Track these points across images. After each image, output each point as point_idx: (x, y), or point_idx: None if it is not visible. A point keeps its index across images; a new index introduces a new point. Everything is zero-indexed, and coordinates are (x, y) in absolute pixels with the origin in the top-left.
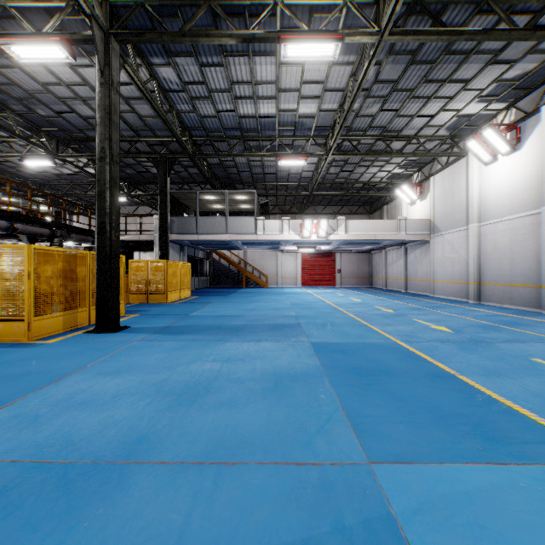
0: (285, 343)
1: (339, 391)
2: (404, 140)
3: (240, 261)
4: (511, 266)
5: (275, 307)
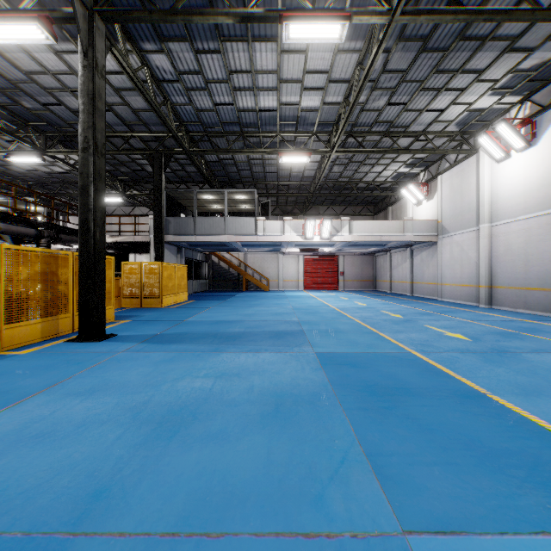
0: (287, 354)
1: (353, 417)
2: (412, 137)
3: (240, 264)
4: (525, 268)
5: (276, 312)
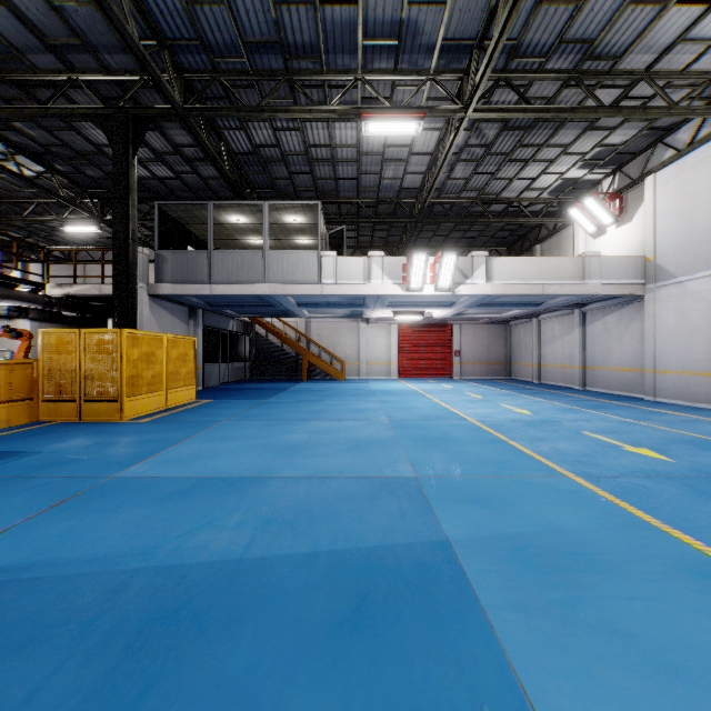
0: None
1: None
2: (618, 88)
3: (300, 338)
4: None
5: (356, 439)
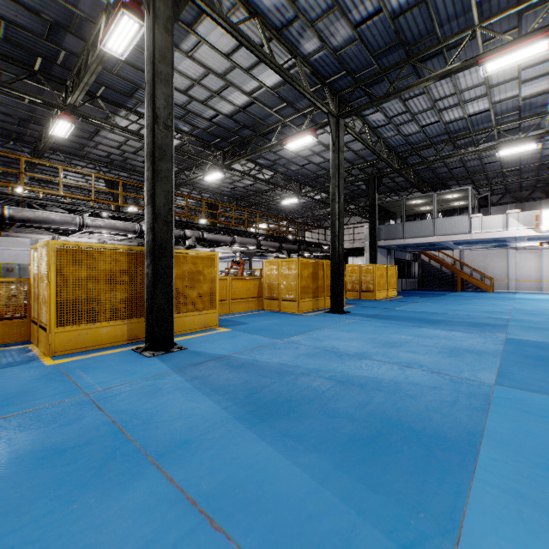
0: (477, 335)
1: (504, 362)
2: None
3: (454, 262)
4: None
5: (487, 310)
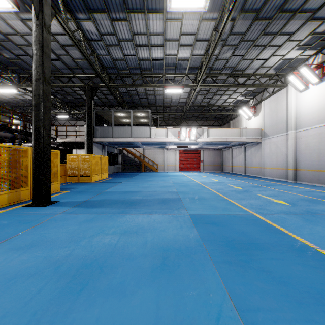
0: (170, 215)
1: (221, 270)
2: (246, 77)
3: (141, 155)
4: (318, 158)
5: (162, 185)
